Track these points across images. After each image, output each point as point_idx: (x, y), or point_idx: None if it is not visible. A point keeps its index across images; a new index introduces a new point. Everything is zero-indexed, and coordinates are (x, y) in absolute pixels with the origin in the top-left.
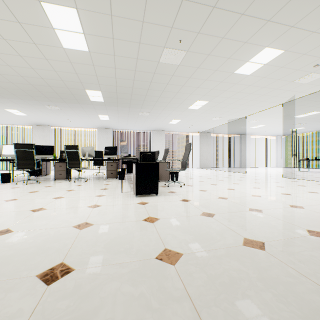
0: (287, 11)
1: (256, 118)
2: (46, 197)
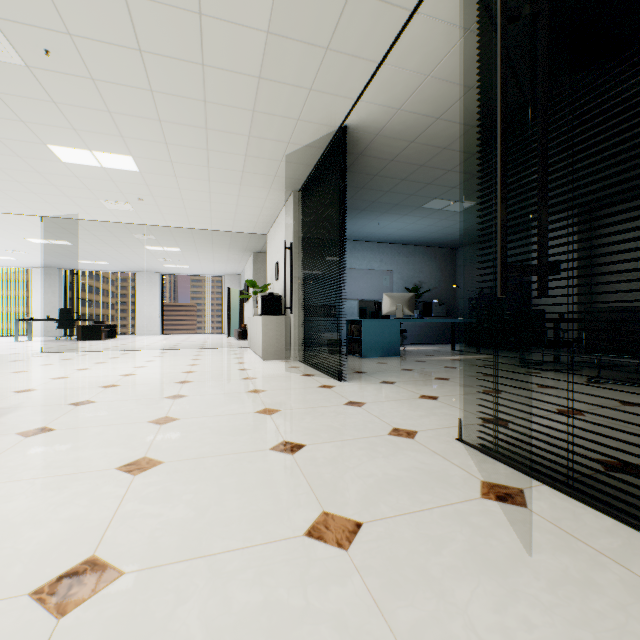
0: (186, 151)
1: None
2: None
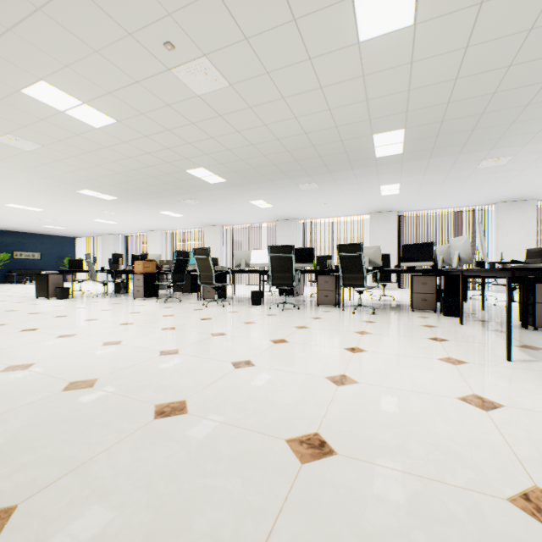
0: None
1: None
2: (329, 343)
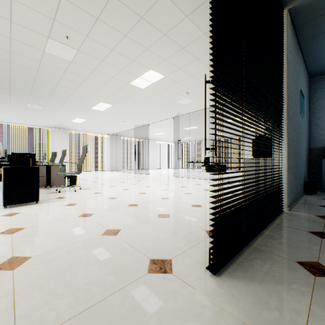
0: (159, 47)
1: (158, 126)
2: None
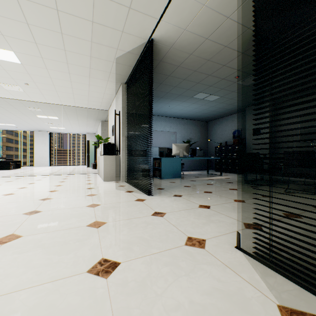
0: (50, 50)
1: None
2: None
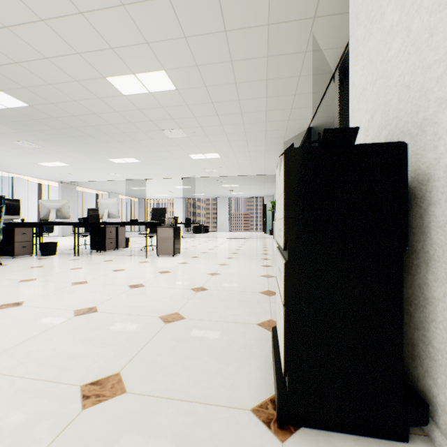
0: (238, 148)
1: (151, 182)
2: (101, 273)
